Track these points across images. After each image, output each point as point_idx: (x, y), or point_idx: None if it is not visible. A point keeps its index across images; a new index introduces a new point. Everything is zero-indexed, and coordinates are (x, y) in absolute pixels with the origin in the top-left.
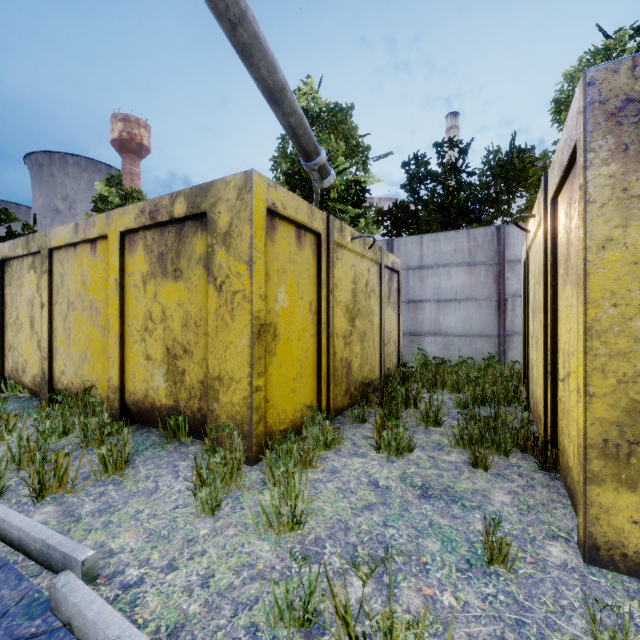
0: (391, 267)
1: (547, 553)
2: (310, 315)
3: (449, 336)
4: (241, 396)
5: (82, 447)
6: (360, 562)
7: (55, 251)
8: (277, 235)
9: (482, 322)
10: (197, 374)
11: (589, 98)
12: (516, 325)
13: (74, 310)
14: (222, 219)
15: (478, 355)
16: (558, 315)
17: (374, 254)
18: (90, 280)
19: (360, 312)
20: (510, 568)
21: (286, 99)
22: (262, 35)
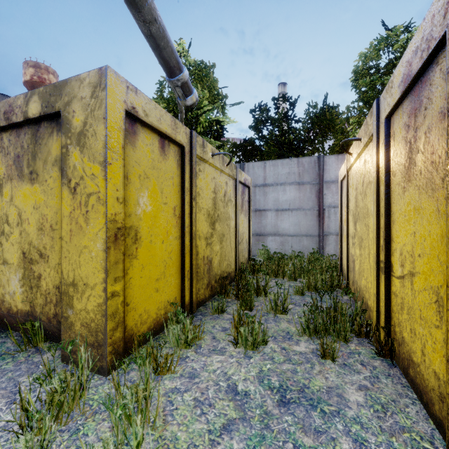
0: (244, 182)
1: None
2: (174, 219)
3: (284, 236)
4: (95, 303)
5: None
6: None
7: None
8: (139, 140)
9: (308, 226)
10: (53, 279)
11: None
12: (331, 228)
13: None
14: (76, 118)
15: (305, 250)
16: (392, 219)
17: (231, 170)
18: None
19: (219, 217)
20: None
21: (146, 4)
22: None
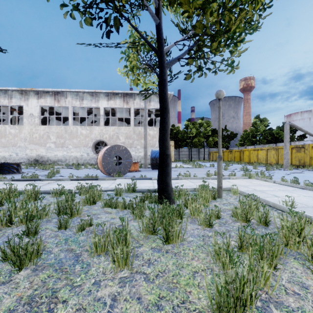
0: None
1: None
2: None
3: None
4: (308, 163)
5: None
6: None
7: (278, 149)
8: (312, 148)
9: None
10: (302, 162)
11: None
12: None
13: (282, 155)
14: (306, 148)
15: None
16: None
17: None
18: None
19: None
20: None
21: None
22: (310, 133)
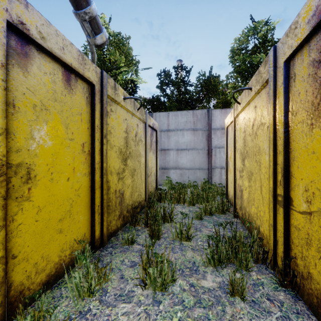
0: (152, 126)
1: None
2: (83, 156)
3: (183, 169)
4: None
5: None
6: None
7: None
8: (33, 65)
9: (200, 161)
10: None
11: None
12: (216, 163)
13: None
14: None
15: (198, 179)
16: (291, 156)
17: (141, 115)
18: None
19: (131, 154)
20: None
21: None
22: None
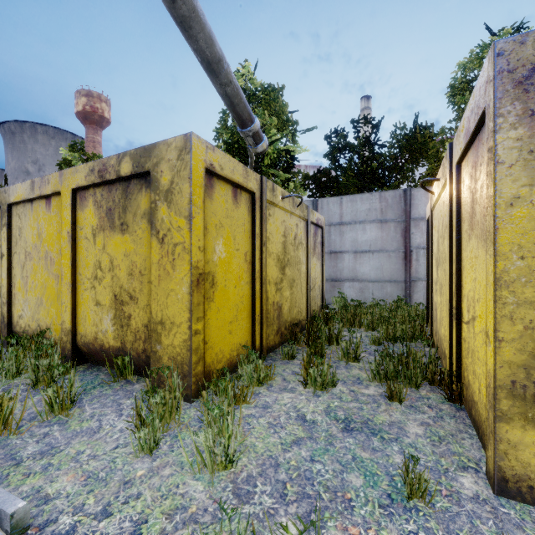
0: (316, 223)
1: (460, 485)
2: (245, 265)
3: (364, 282)
4: (181, 339)
5: (33, 387)
6: (289, 501)
7: (14, 206)
8: (215, 193)
9: (392, 270)
10: (142, 318)
11: (498, 67)
12: (420, 272)
13: (31, 260)
14: (164, 177)
15: (388, 297)
16: (462, 265)
17: (301, 212)
18: (45, 233)
19: (289, 262)
20: (428, 503)
21: (223, 70)
22: (200, 9)
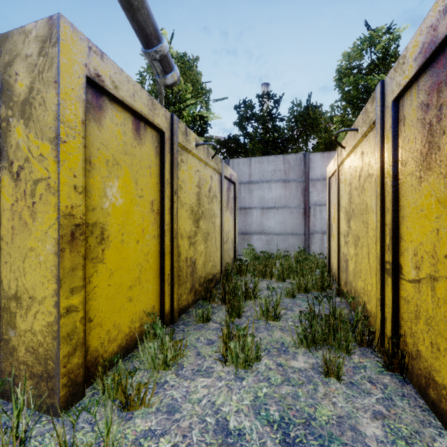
0: (229, 178)
1: None
2: (152, 215)
3: (270, 234)
4: (44, 322)
5: None
6: None
7: None
8: (106, 118)
9: (293, 224)
10: None
11: None
12: (316, 226)
13: None
14: (19, 82)
15: (291, 248)
16: (401, 215)
17: (216, 164)
18: None
19: (204, 214)
20: None
21: None
22: None
